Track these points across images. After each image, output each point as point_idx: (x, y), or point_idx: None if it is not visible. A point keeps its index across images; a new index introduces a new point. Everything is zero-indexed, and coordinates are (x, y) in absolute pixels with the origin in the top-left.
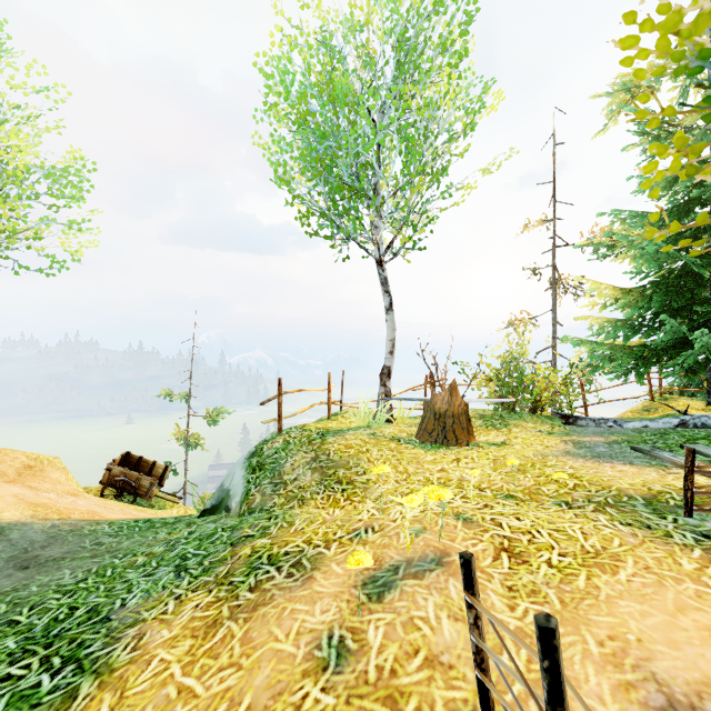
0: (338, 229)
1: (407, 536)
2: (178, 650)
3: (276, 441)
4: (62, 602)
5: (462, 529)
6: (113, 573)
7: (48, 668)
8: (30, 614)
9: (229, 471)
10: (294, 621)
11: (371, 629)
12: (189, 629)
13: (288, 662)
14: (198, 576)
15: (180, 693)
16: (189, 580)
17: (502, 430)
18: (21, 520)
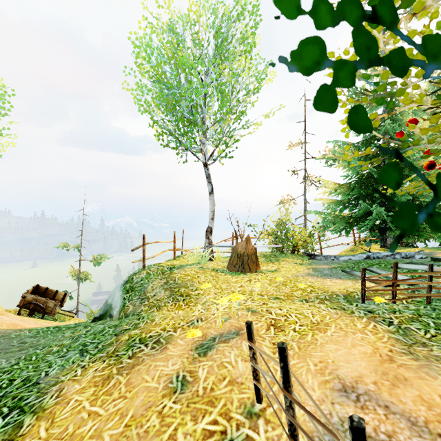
0: (180, 143)
1: (220, 320)
2: (86, 394)
3: (141, 273)
4: (3, 377)
5: (250, 316)
6: (37, 358)
7: None
8: None
9: (111, 293)
10: (157, 371)
11: (200, 370)
12: (92, 382)
13: (154, 392)
14: (95, 354)
15: (90, 415)
16: (89, 357)
17: (275, 263)
18: None
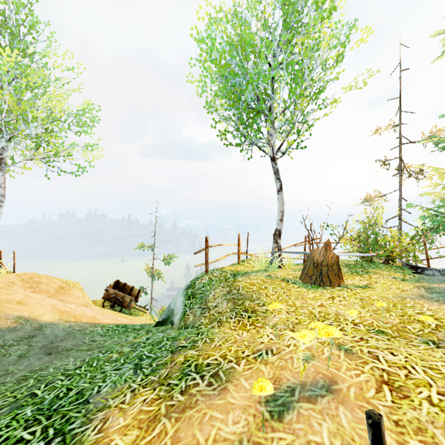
0: (244, 138)
1: (300, 363)
2: (127, 438)
3: (203, 278)
4: (64, 383)
5: (345, 359)
6: (97, 365)
7: (45, 437)
8: (44, 390)
9: (174, 297)
10: (212, 428)
11: None
12: (137, 420)
13: None
14: (148, 374)
15: None
16: (142, 377)
17: (364, 276)
18: (53, 321)
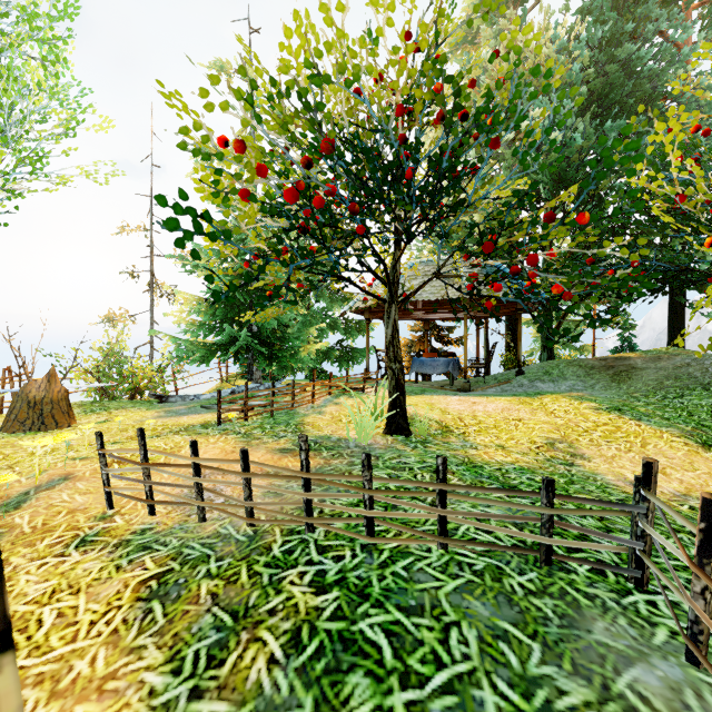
0: None
1: (35, 470)
2: None
3: None
4: None
5: (81, 462)
6: None
7: None
8: None
9: None
10: None
11: (17, 519)
12: None
13: None
14: None
15: None
16: None
17: (104, 413)
18: None
